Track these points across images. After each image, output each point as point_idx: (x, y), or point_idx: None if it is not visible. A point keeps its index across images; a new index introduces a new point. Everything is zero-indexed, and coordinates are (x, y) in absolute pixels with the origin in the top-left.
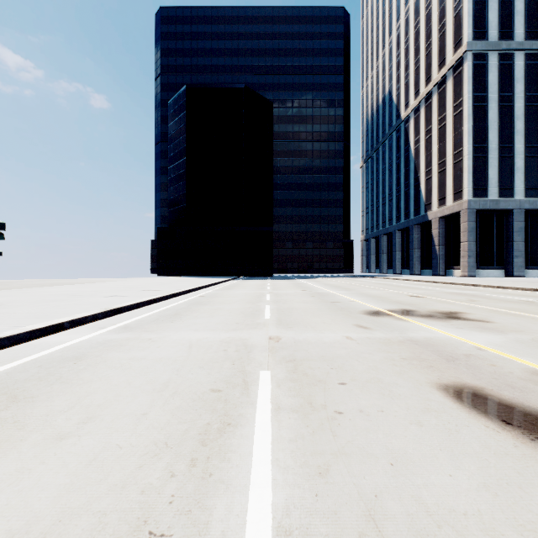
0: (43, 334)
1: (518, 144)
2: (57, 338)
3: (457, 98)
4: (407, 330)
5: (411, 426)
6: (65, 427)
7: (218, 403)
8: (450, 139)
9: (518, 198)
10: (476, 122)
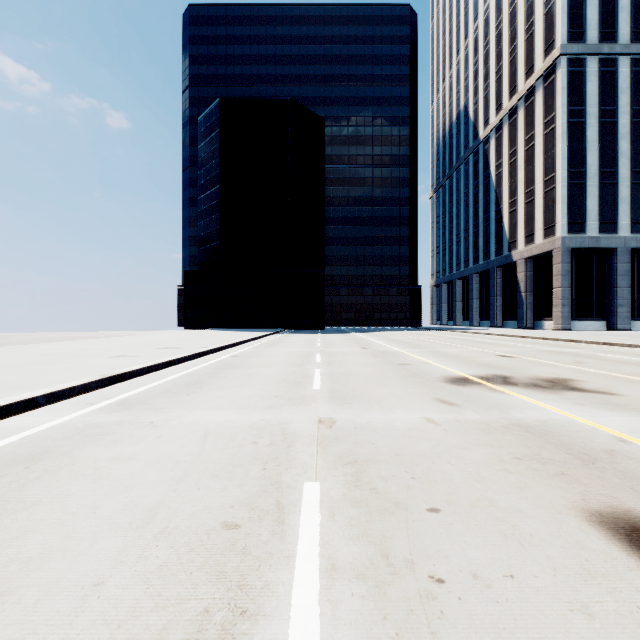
0: (3, 415)
1: (622, 168)
2: (21, 421)
3: (549, 113)
4: (508, 408)
5: (574, 618)
6: None
7: (230, 555)
8: (539, 163)
9: (622, 235)
10: (571, 142)
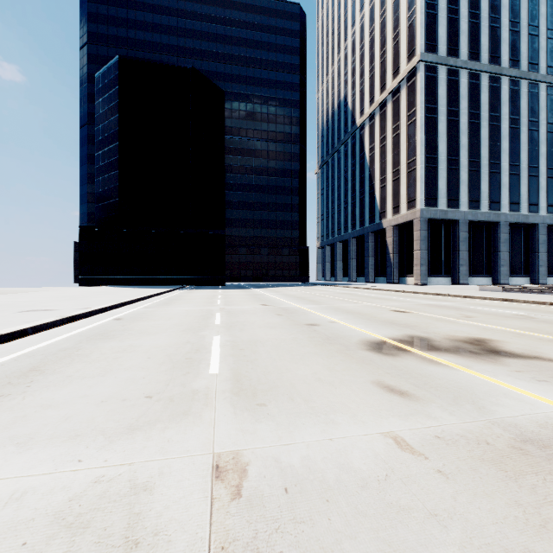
0: None
1: (463, 157)
2: None
3: (411, 108)
4: (478, 397)
5: None
6: None
7: None
8: (404, 148)
9: (463, 210)
10: (428, 132)
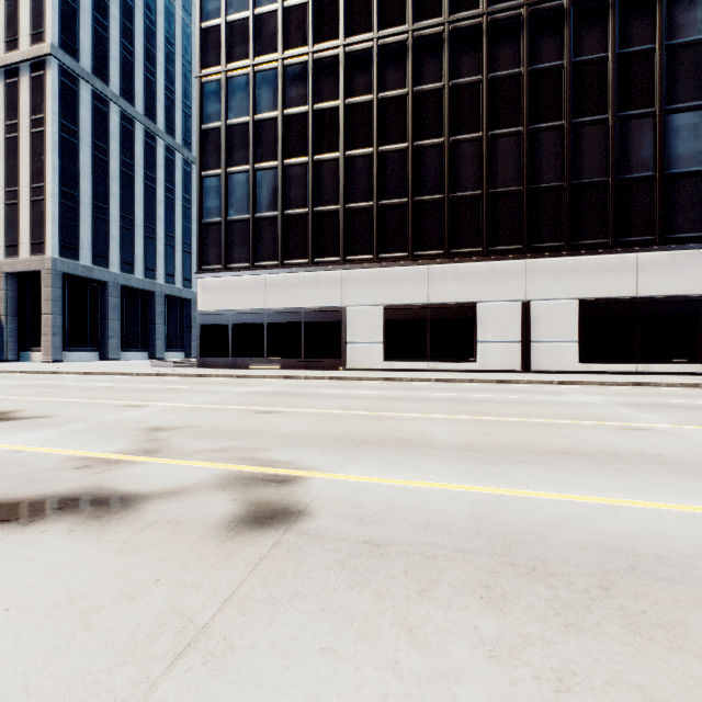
0: None
1: (114, 209)
2: None
3: (38, 111)
4: None
5: None
6: None
7: None
8: (26, 163)
9: (114, 271)
10: (65, 158)
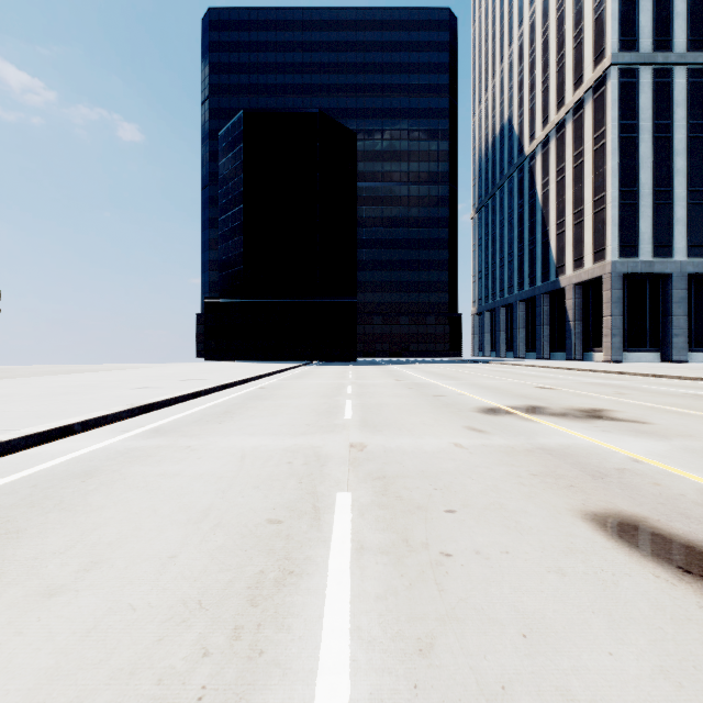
0: (44, 441)
1: (678, 187)
2: (63, 445)
3: (599, 128)
4: (536, 435)
5: (549, 576)
6: (59, 577)
7: (276, 540)
8: (589, 182)
9: (678, 259)
10: (623, 158)
